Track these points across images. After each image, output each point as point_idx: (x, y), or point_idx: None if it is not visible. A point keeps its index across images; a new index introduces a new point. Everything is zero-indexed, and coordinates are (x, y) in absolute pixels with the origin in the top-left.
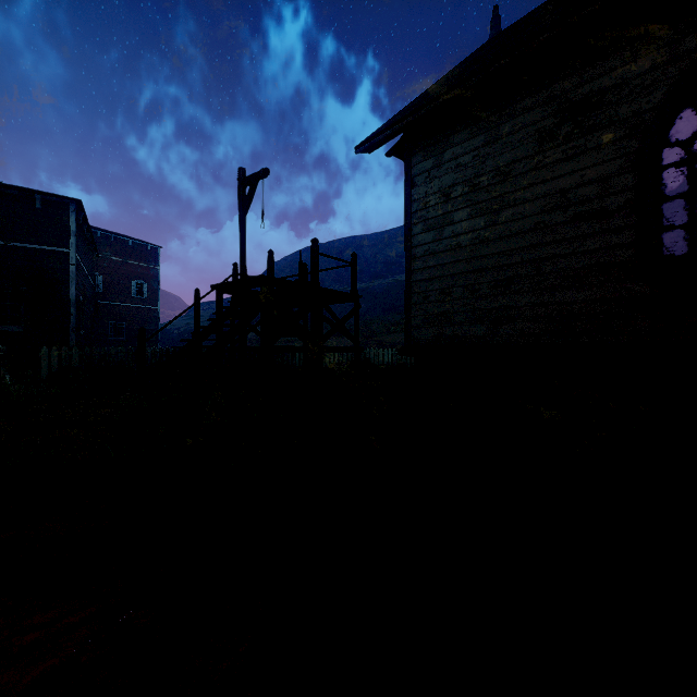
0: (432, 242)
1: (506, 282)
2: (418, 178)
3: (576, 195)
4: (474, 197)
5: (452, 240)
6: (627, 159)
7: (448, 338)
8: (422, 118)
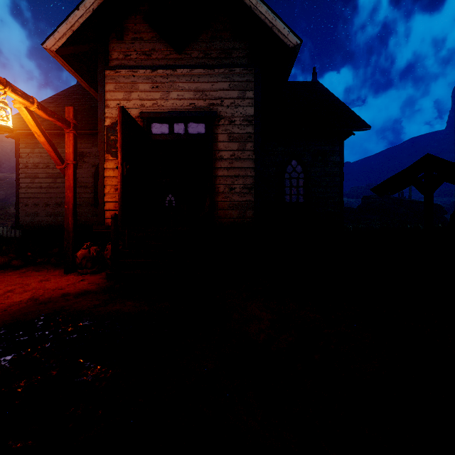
0: (30, 183)
1: (60, 203)
2: (23, 154)
3: (80, 180)
4: (48, 170)
5: (39, 184)
6: (92, 174)
7: (37, 222)
8: (23, 133)
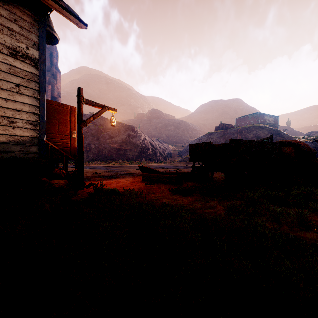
0: None
1: None
2: None
3: None
4: None
5: None
6: None
7: None
8: None
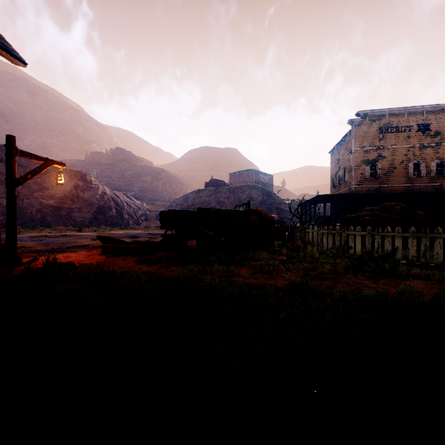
0: None
1: None
2: None
3: None
4: None
5: None
6: None
7: None
8: None
